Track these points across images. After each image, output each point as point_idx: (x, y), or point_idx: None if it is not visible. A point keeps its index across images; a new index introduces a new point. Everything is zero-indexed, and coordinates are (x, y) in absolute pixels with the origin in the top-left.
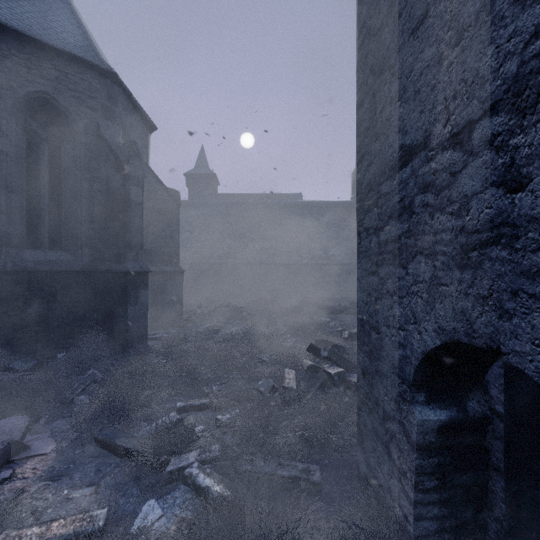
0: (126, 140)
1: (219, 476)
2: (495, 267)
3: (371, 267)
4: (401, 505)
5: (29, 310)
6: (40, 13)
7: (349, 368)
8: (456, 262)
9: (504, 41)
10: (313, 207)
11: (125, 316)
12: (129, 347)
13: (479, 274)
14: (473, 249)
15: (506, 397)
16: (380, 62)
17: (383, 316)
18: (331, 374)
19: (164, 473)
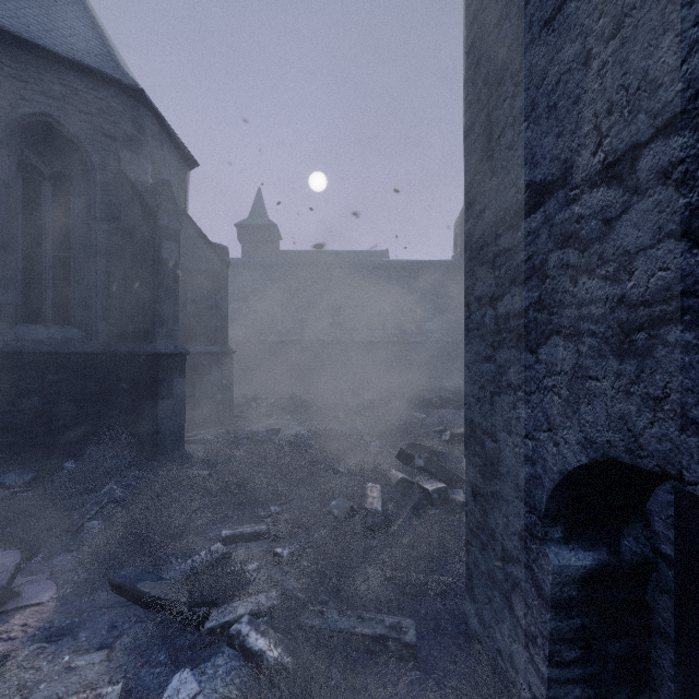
0: (156, 179)
1: (278, 635)
2: (674, 356)
3: (485, 350)
4: (528, 682)
5: (25, 406)
6: (41, 9)
7: (452, 482)
8: (613, 347)
9: (688, 26)
10: (403, 269)
11: (154, 413)
12: (160, 453)
13: (649, 365)
14: (639, 329)
15: (677, 535)
16: (497, 70)
17: (502, 418)
18: (428, 491)
19: (202, 631)
